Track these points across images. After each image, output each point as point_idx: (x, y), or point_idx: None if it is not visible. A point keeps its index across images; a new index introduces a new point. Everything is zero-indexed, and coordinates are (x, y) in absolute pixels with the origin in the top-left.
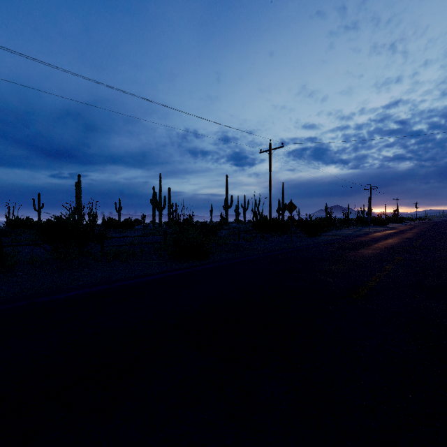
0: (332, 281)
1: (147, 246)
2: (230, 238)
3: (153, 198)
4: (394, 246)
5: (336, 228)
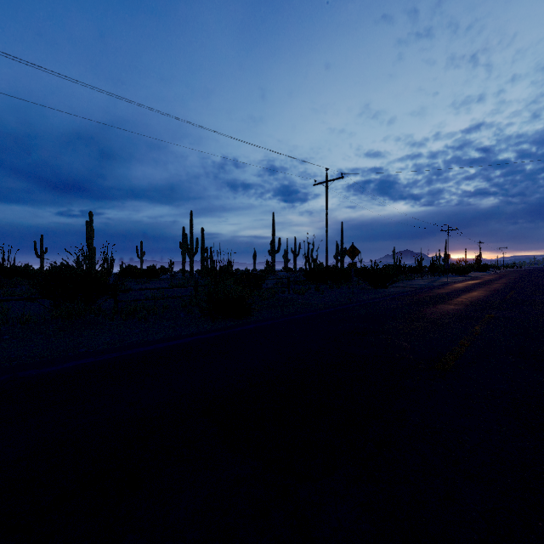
0: (408, 346)
1: (173, 301)
2: (278, 290)
3: (182, 240)
4: (481, 300)
5: (407, 278)
